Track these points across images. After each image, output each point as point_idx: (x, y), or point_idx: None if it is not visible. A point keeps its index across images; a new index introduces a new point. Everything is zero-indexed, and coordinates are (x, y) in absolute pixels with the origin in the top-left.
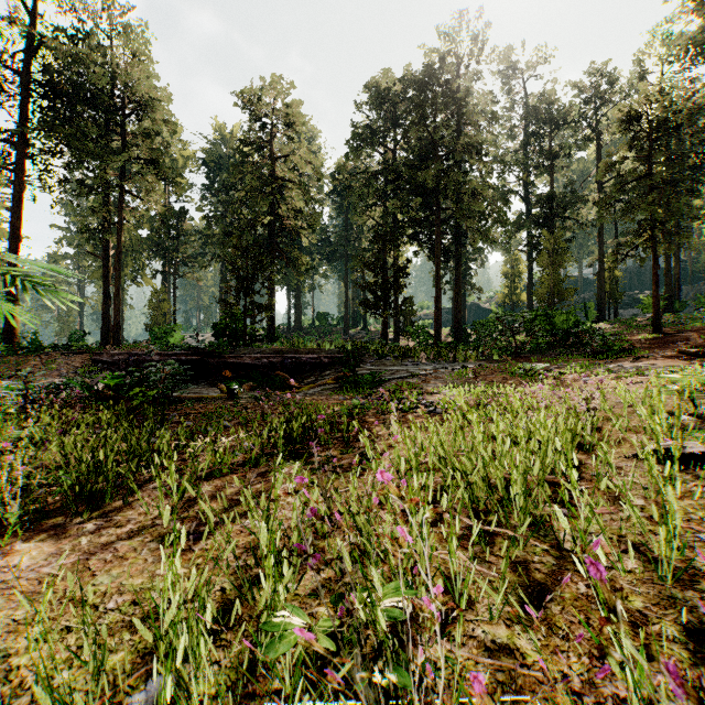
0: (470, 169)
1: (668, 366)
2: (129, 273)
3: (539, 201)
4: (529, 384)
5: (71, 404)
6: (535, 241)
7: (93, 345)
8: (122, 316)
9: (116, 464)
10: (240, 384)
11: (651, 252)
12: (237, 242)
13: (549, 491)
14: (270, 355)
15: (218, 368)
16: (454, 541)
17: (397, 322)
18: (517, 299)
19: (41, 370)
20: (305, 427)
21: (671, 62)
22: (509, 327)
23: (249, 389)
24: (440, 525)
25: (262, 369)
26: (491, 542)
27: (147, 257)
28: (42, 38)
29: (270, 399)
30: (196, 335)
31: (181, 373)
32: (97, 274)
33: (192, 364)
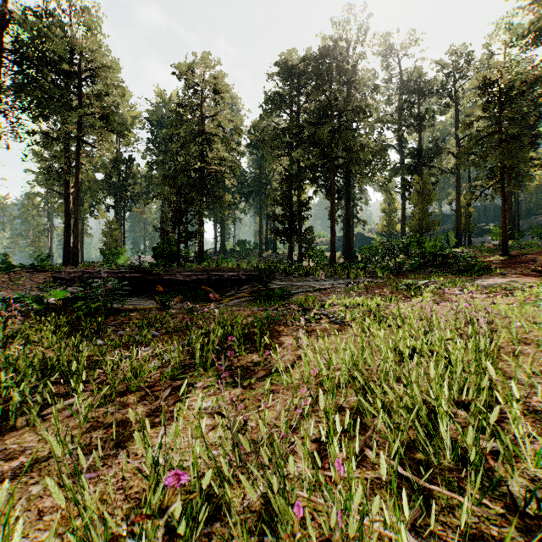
0: (358, 127)
1: (523, 282)
2: (88, 208)
3: (411, 152)
4: (412, 297)
5: (25, 315)
6: (408, 184)
7: (57, 265)
8: (82, 242)
9: (43, 375)
10: (173, 297)
11: (499, 192)
12: (172, 182)
13: (509, 444)
14: (198, 273)
15: (156, 283)
16: (403, 531)
17: (300, 247)
18: (393, 229)
19: (9, 285)
20: (222, 339)
21: (513, 45)
22: (391, 251)
23: (180, 301)
24: (362, 465)
25: (192, 284)
26: (429, 496)
27: (102, 195)
28: (12, 14)
29: (191, 312)
30: (138, 257)
31: (119, 289)
32: (62, 209)
33: (134, 280)
